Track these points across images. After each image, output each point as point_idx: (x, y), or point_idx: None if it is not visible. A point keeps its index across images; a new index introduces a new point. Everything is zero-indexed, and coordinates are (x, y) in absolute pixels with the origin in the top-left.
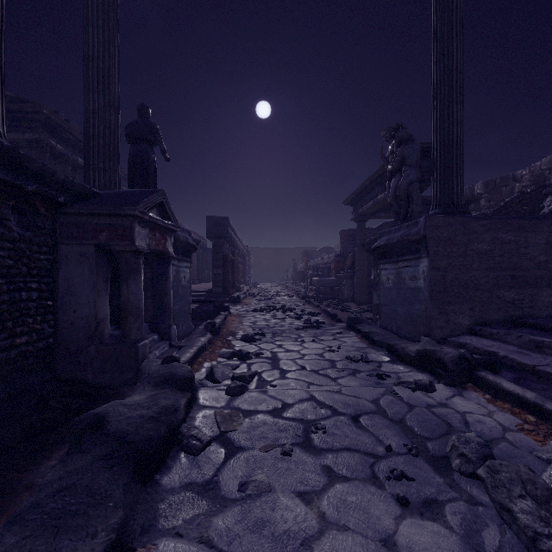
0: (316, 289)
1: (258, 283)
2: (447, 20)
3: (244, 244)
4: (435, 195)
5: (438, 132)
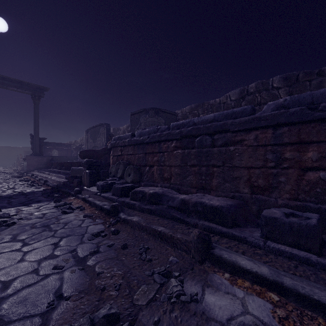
0: (21, 168)
1: None
2: (35, 124)
3: None
4: (34, 151)
5: (34, 141)
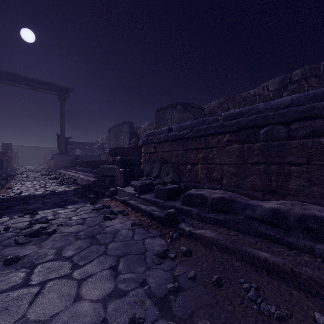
0: (48, 166)
1: (23, 165)
2: (61, 124)
3: (16, 148)
4: (60, 150)
5: (60, 140)
